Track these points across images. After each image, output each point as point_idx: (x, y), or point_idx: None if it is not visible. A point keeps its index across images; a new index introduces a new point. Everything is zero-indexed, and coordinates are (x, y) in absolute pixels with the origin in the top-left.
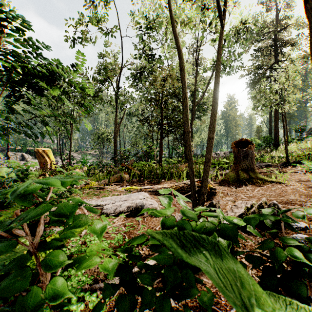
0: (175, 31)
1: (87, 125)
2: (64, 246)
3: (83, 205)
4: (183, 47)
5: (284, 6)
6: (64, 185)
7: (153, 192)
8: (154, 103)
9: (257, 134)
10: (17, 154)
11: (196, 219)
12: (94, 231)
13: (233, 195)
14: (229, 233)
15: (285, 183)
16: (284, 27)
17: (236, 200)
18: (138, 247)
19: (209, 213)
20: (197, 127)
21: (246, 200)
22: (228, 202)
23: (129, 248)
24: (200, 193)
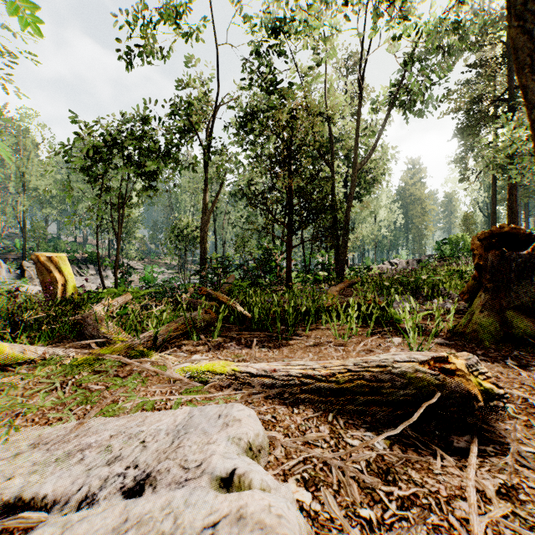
0: None
1: (4, 151)
2: None
3: None
4: (332, 56)
5: None
6: None
7: (273, 387)
8: (277, 163)
9: (466, 227)
10: None
11: None
12: None
13: None
14: None
15: None
16: None
17: None
18: None
19: None
20: (353, 217)
21: None
22: None
23: None
24: None
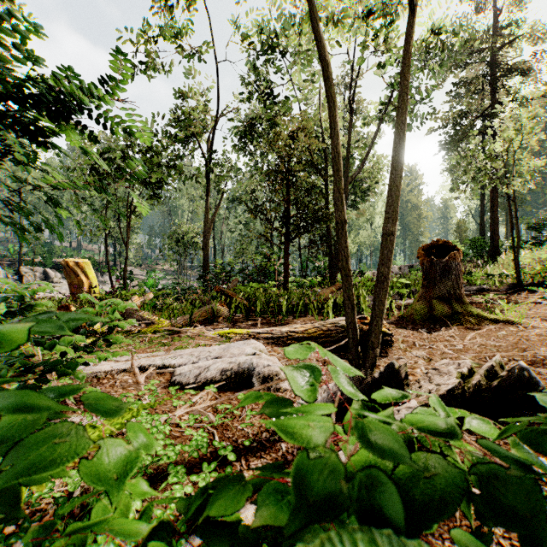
0: (315, 24)
1: (145, 212)
2: (16, 514)
3: (136, 367)
4: None
5: (509, 3)
6: (5, 341)
7: (272, 340)
8: (275, 179)
9: (458, 234)
10: (35, 270)
11: (406, 457)
12: (94, 480)
13: (426, 346)
14: (515, 502)
15: (522, 323)
16: (509, 42)
17: (432, 356)
18: (239, 461)
19: (427, 418)
20: (350, 223)
21: (453, 357)
22: (418, 361)
23: (208, 498)
24: (367, 345)
